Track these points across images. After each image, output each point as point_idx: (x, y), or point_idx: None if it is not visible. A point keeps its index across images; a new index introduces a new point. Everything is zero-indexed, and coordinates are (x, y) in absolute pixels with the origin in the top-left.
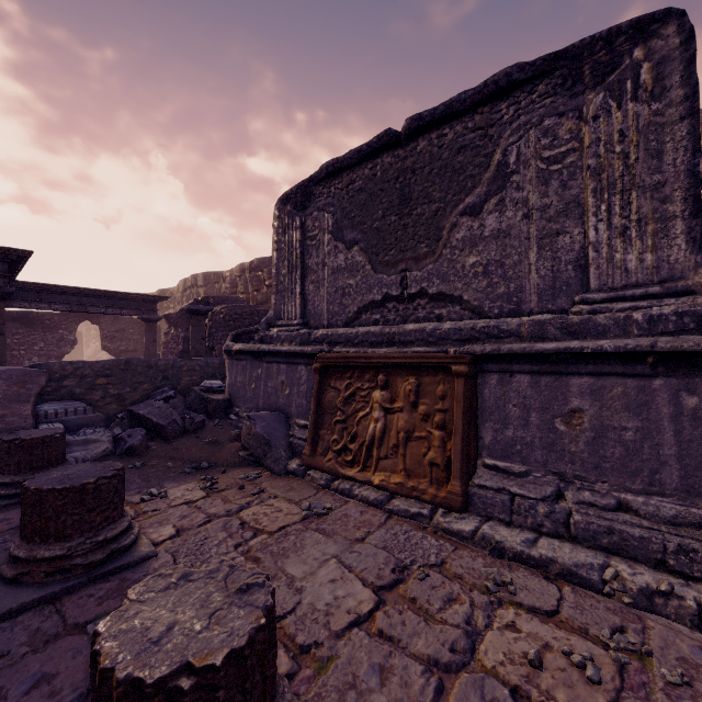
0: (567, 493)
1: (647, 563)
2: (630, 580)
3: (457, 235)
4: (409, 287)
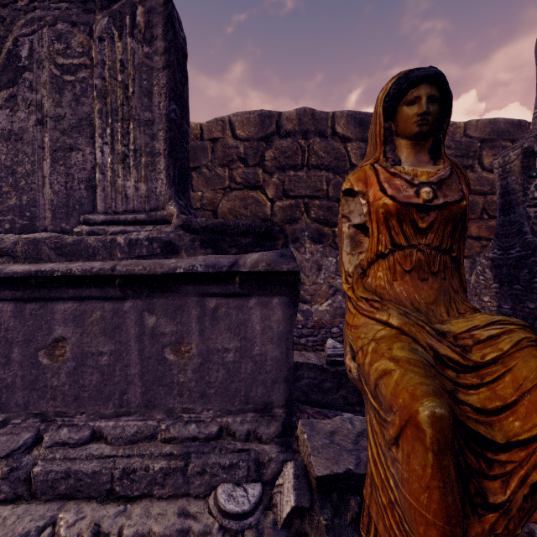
0: (46, 435)
1: (99, 497)
2: (64, 536)
3: None
4: None
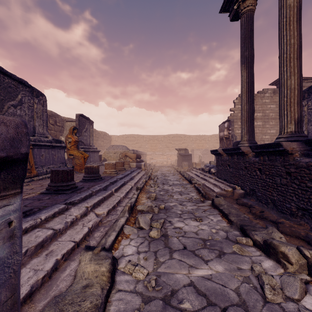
0: (43, 168)
1: None
2: None
3: (10, 110)
4: None
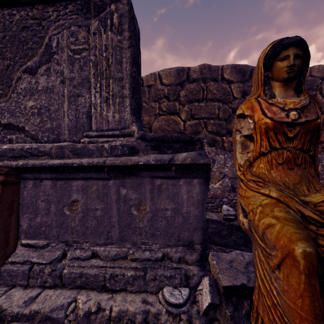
0: (68, 253)
1: (98, 289)
2: (81, 308)
3: (22, 85)
4: None
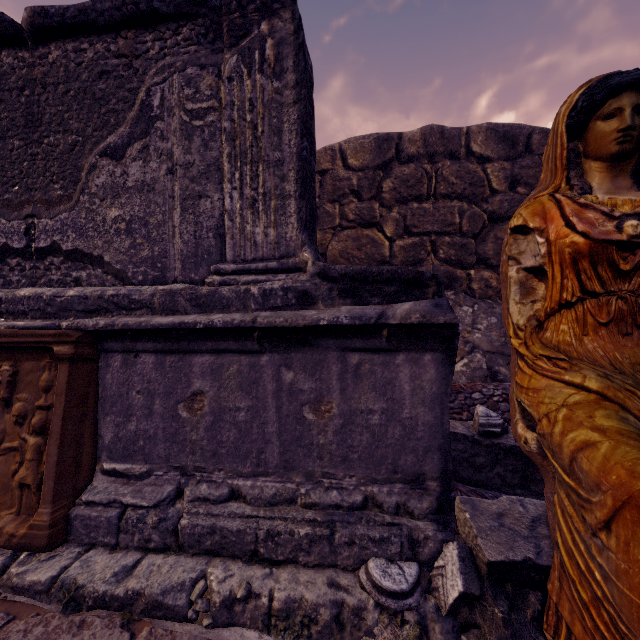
0: (187, 489)
1: (244, 557)
2: (217, 591)
3: (98, 179)
4: (37, 239)
